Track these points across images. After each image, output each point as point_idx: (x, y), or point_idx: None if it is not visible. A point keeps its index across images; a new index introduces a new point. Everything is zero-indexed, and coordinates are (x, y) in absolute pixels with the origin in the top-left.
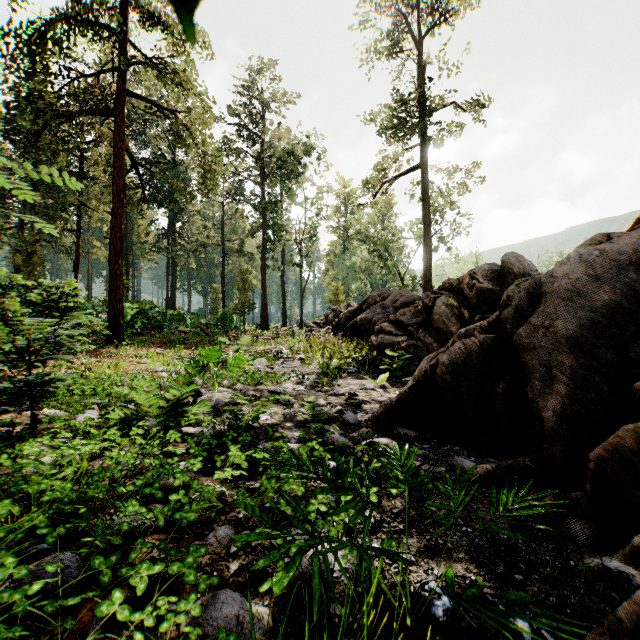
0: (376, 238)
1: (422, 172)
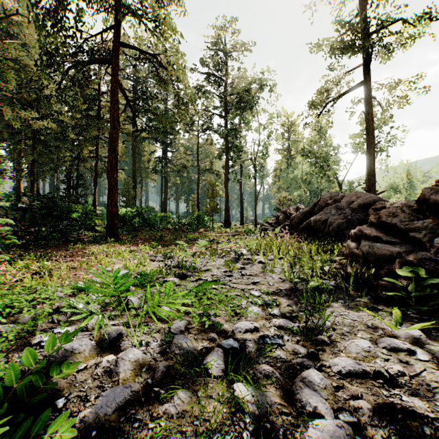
0: (317, 152)
1: (365, 88)
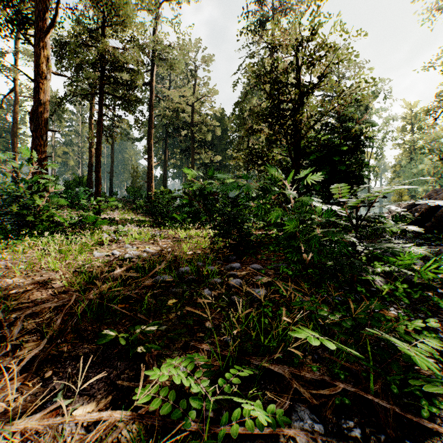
0: (440, 149)
1: None
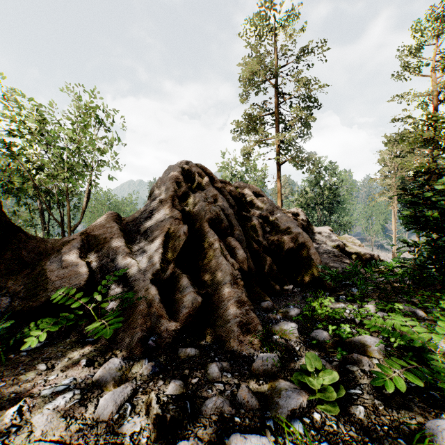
0: None
1: None
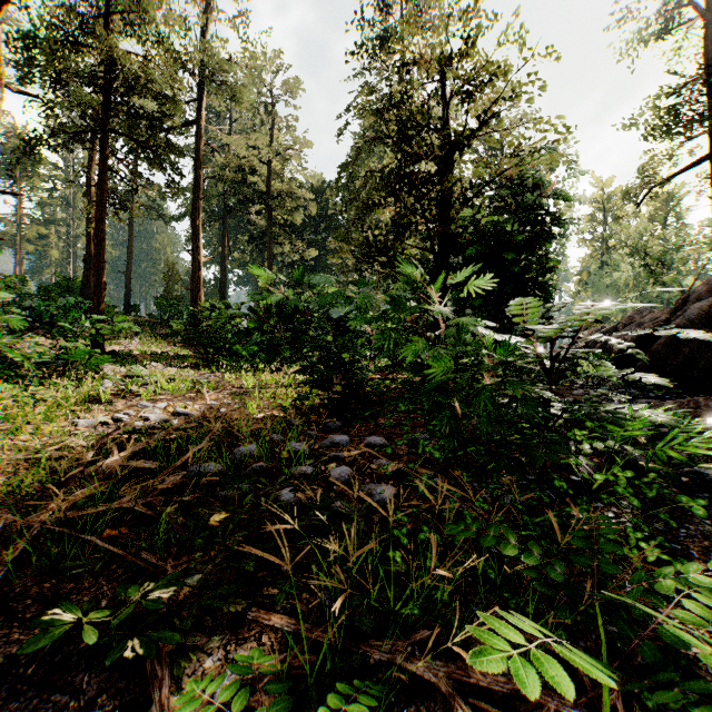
0: (644, 249)
1: (710, 164)
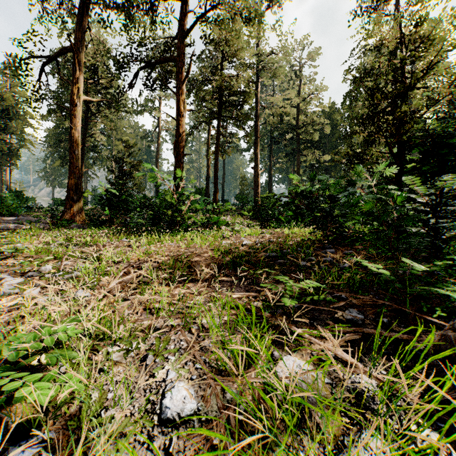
0: None
1: None
